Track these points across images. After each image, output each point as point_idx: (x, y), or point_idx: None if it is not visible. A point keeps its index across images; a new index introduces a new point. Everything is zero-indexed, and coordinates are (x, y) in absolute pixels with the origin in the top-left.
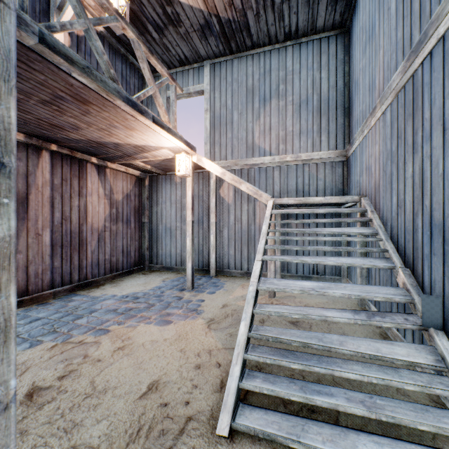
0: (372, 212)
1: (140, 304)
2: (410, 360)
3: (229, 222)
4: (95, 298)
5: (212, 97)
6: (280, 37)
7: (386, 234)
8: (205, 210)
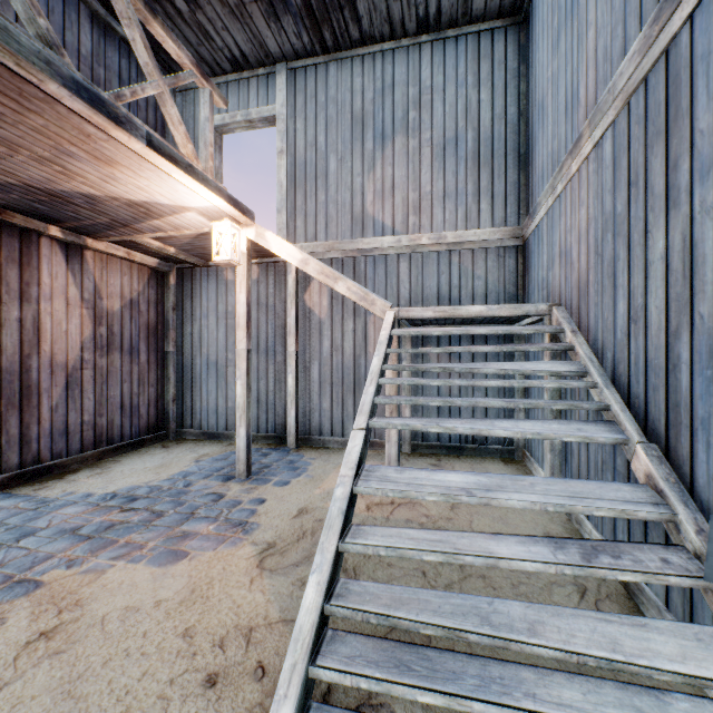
0: (575, 333)
1: (135, 513)
2: (691, 671)
3: (322, 352)
4: (44, 502)
5: (291, 128)
6: (410, 25)
7: (603, 374)
8: (278, 330)
